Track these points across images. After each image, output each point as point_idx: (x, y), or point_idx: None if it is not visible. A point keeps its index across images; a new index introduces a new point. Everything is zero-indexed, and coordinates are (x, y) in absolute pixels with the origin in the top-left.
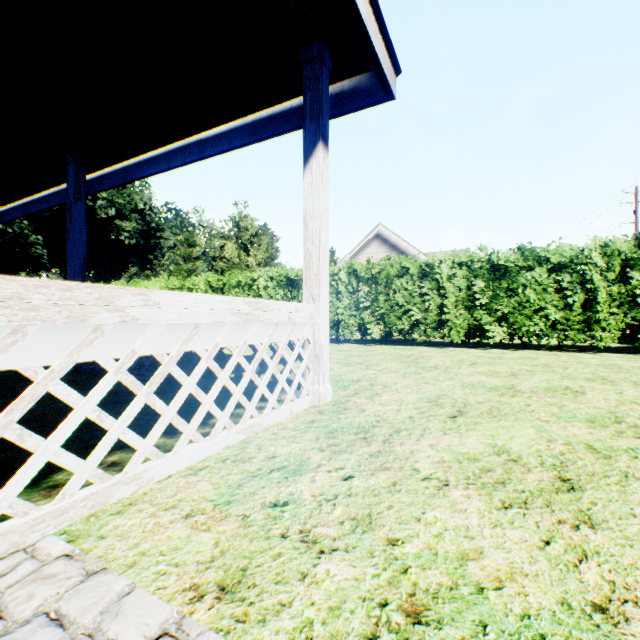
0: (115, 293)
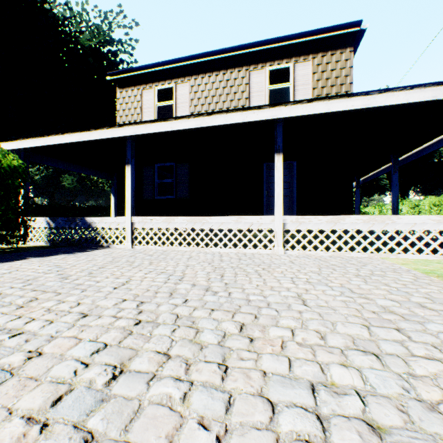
0: (390, 217)
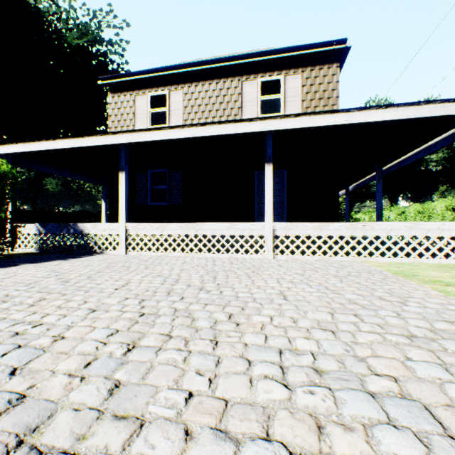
0: (369, 223)
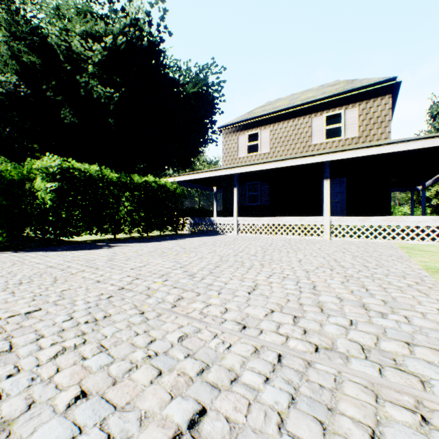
0: (401, 217)
